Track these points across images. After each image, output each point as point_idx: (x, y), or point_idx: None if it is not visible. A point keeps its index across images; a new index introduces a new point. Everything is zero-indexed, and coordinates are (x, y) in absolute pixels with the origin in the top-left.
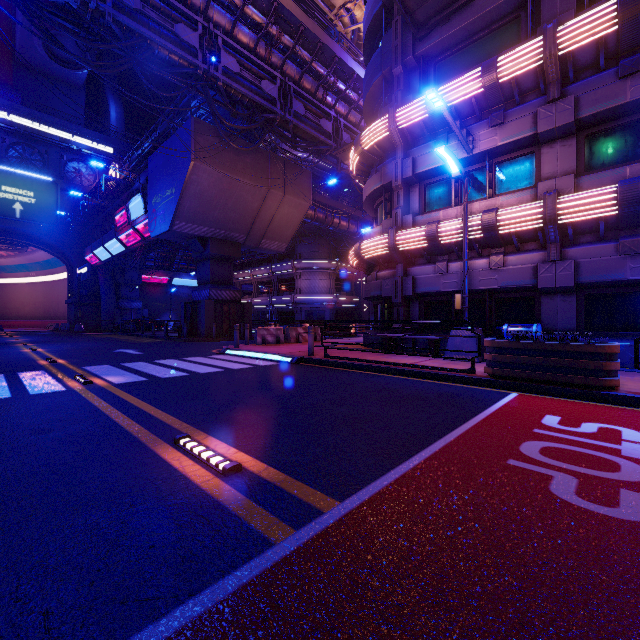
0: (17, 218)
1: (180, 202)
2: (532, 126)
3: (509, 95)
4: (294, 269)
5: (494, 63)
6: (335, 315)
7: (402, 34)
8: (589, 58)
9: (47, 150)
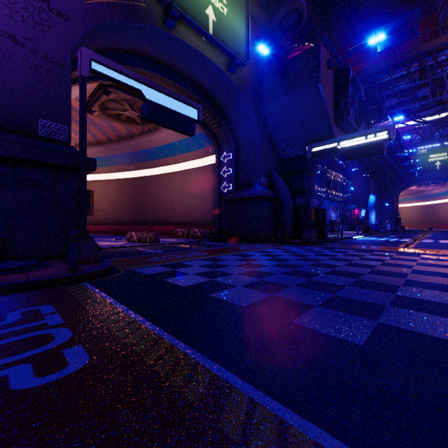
0: (437, 170)
1: None
2: None
3: None
4: None
5: None
6: None
7: None
8: None
9: None
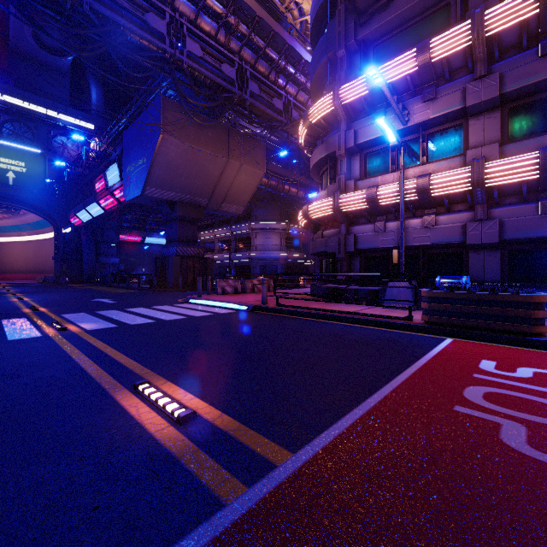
0: (10, 185)
1: (150, 170)
2: (461, 100)
3: (440, 73)
4: (250, 229)
5: (427, 44)
6: (286, 269)
7: (345, 21)
8: (513, 39)
9: (36, 126)
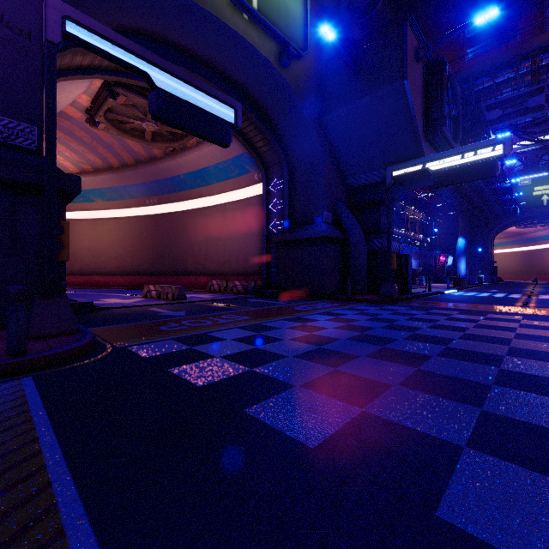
0: (544, 206)
1: None
2: None
3: None
4: None
5: None
6: None
7: None
8: None
9: None
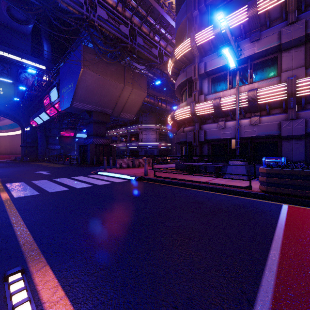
0: None
1: (76, 91)
2: (277, 40)
3: (263, 22)
4: (138, 129)
5: (255, 1)
6: (159, 152)
7: None
8: None
9: (10, 66)
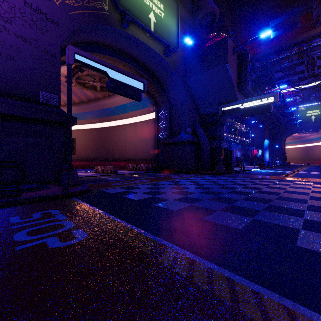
0: (312, 122)
1: None
2: None
3: None
4: None
5: None
6: None
7: None
8: None
9: None
